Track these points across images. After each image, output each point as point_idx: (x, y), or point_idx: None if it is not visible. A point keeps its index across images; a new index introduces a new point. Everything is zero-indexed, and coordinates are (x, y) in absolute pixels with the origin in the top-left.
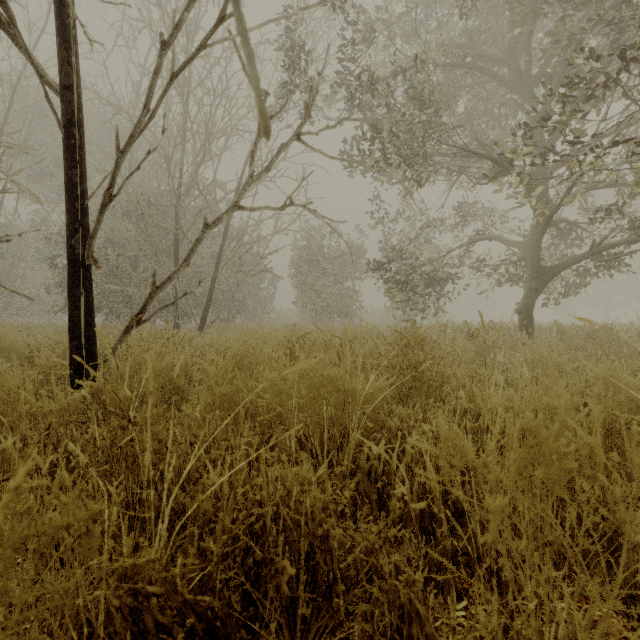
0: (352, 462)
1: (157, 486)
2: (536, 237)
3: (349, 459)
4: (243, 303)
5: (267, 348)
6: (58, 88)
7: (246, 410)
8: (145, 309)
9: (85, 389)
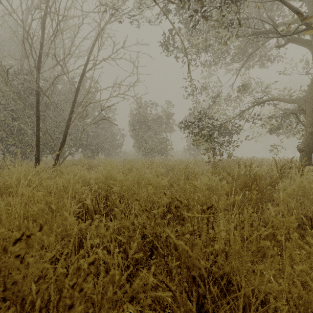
0: None
1: None
2: None
3: None
4: (101, 146)
5: None
6: None
7: None
8: None
9: None
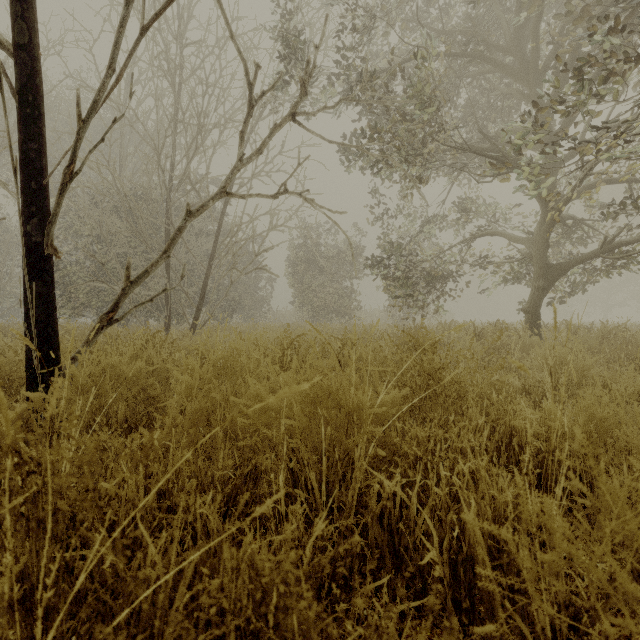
0: (358, 499)
1: (69, 569)
2: (544, 233)
3: (354, 496)
4: (239, 302)
5: (256, 352)
6: (11, 48)
7: (227, 428)
8: (117, 307)
9: (34, 402)
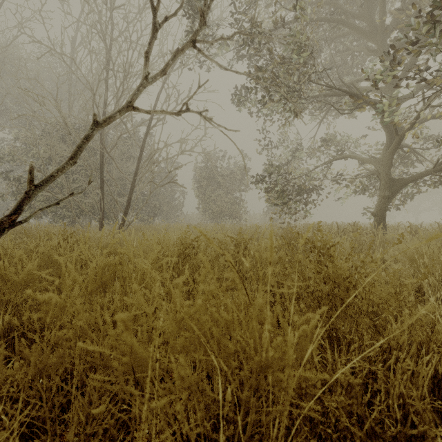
0: None
1: None
2: (389, 154)
3: None
4: (159, 208)
5: (151, 255)
6: None
7: (100, 359)
8: (20, 209)
9: None
